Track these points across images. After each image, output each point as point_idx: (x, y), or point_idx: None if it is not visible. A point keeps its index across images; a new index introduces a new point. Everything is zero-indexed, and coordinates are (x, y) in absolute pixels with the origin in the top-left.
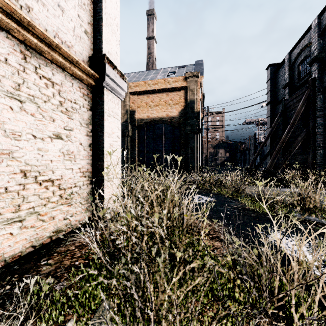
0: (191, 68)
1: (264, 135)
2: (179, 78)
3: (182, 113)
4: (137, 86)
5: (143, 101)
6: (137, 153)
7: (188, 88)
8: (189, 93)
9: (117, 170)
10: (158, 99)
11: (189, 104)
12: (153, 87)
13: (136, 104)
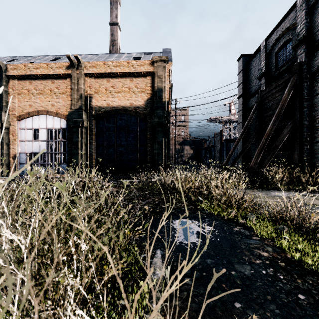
0: (158, 55)
1: (226, 133)
2: (144, 61)
3: (148, 103)
4: (95, 66)
5: (102, 86)
6: (94, 147)
7: (155, 74)
8: (157, 80)
9: None
10: (120, 85)
11: (156, 93)
12: (114, 69)
13: (93, 88)
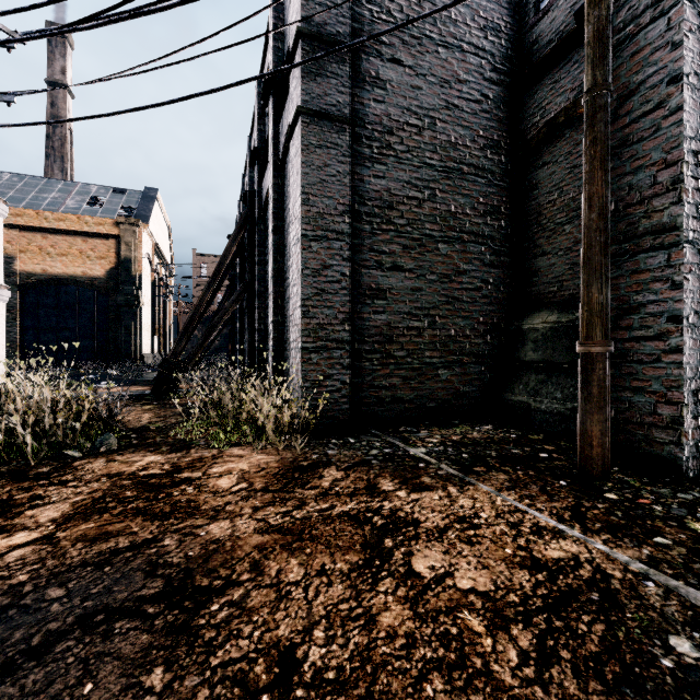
0: (136, 199)
1: None
2: (106, 220)
3: (112, 274)
4: (20, 216)
5: (35, 243)
6: (19, 331)
7: (121, 239)
8: (124, 247)
9: (3, 353)
10: (66, 245)
11: (123, 263)
12: (56, 224)
13: (18, 245)
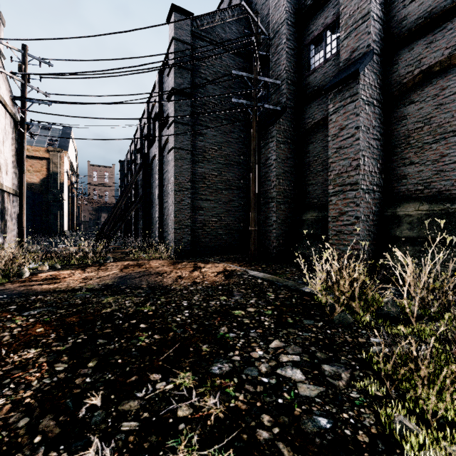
0: (58, 134)
1: None
2: (40, 148)
3: (44, 182)
4: None
5: None
6: None
7: (51, 160)
8: (52, 165)
9: None
10: None
11: (52, 175)
12: None
13: None
